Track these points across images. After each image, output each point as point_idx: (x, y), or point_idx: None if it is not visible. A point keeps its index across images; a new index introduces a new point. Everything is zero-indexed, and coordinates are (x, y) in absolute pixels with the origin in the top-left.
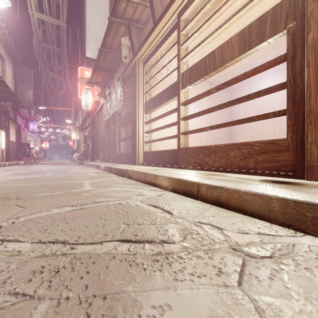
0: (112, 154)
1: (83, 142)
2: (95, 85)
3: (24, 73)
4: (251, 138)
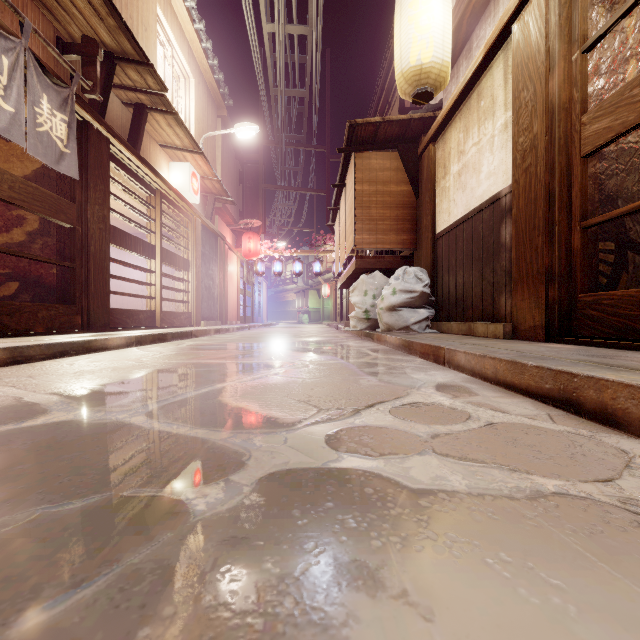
0: None
1: None
2: None
3: None
4: None
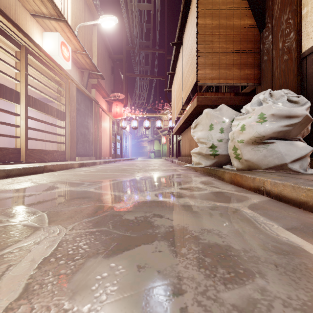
0: None
1: None
2: None
3: None
4: None
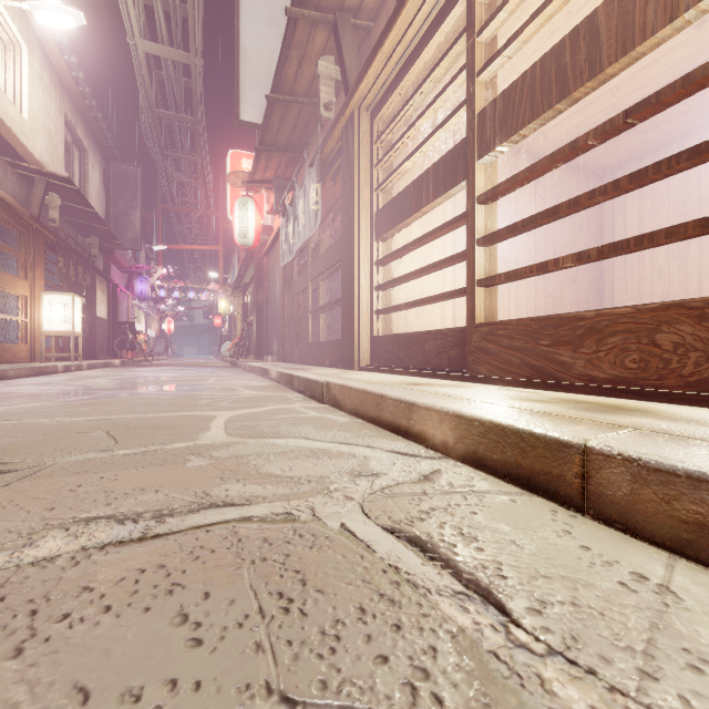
0: (300, 343)
1: (241, 318)
2: (262, 188)
3: (123, 176)
4: (662, 299)
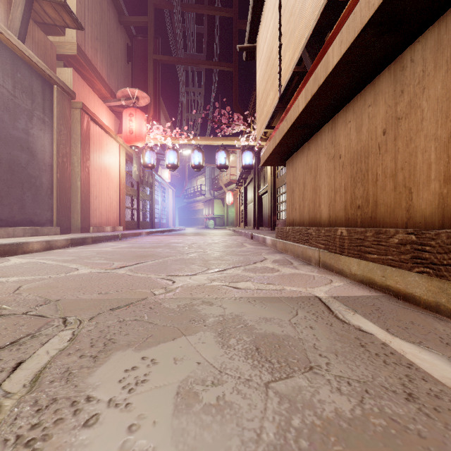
0: None
1: None
2: None
3: None
4: None
